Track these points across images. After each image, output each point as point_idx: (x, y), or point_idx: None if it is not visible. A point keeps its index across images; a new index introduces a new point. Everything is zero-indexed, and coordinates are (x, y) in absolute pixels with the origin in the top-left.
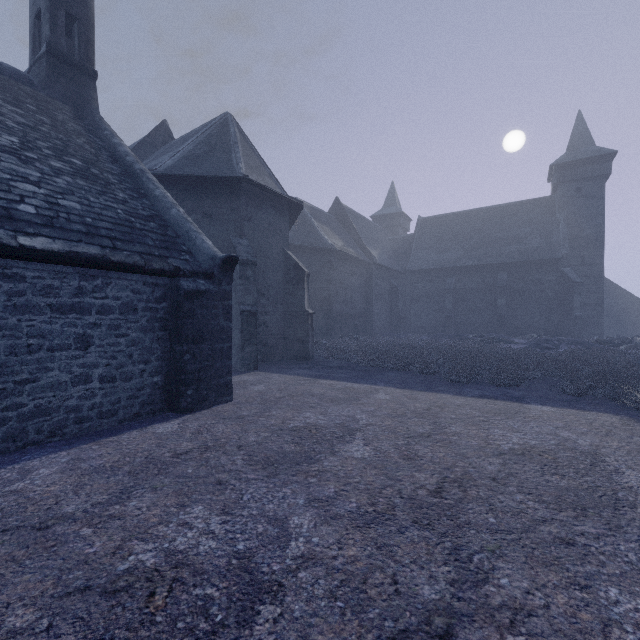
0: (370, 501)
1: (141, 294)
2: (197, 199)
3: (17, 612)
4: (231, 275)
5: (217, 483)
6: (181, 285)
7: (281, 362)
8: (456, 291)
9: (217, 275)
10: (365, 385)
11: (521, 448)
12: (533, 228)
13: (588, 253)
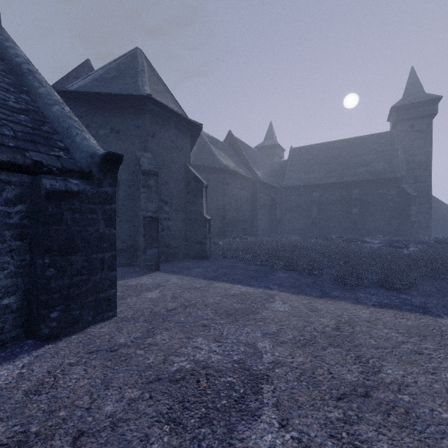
0: None
1: None
2: (105, 116)
3: None
4: (114, 176)
5: None
6: (42, 184)
7: (182, 261)
8: (320, 202)
9: (96, 174)
10: (259, 289)
11: None
12: (378, 155)
13: (419, 174)
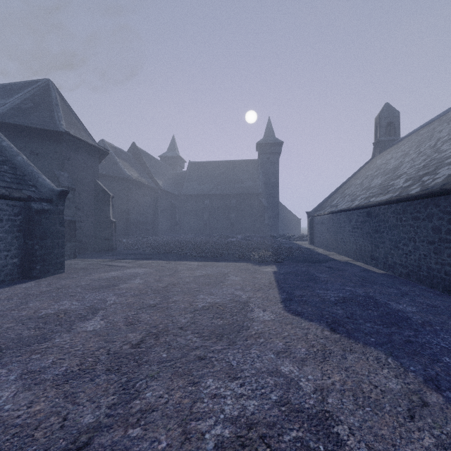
0: (139, 292)
1: (5, 211)
2: (25, 141)
3: (6, 325)
4: (64, 200)
5: (71, 296)
6: (32, 206)
7: (93, 253)
8: (210, 208)
9: (55, 200)
10: (147, 260)
11: (203, 274)
12: (249, 176)
13: (272, 191)
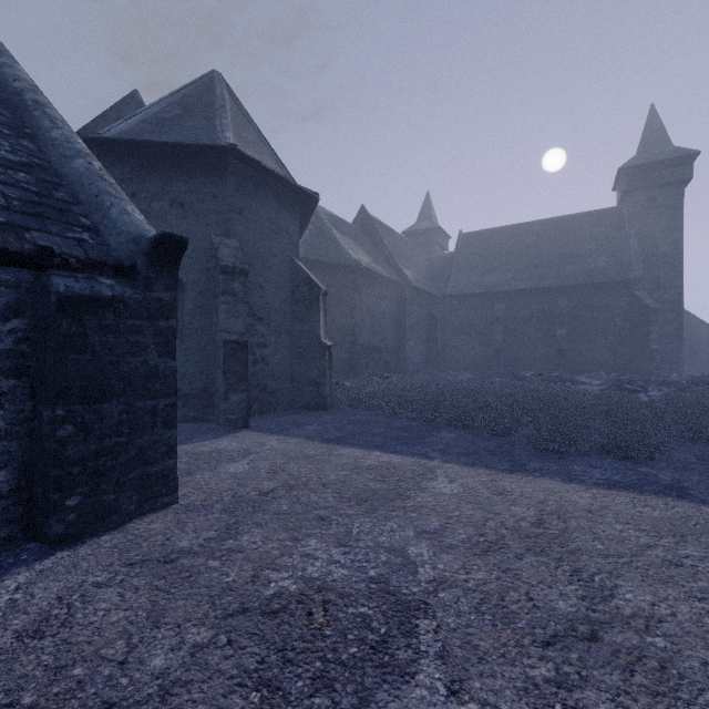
0: None
1: None
2: (162, 179)
3: None
4: (174, 273)
5: None
6: (52, 284)
7: (287, 413)
8: (506, 320)
9: (142, 270)
10: (411, 459)
11: None
12: (598, 244)
13: (664, 274)
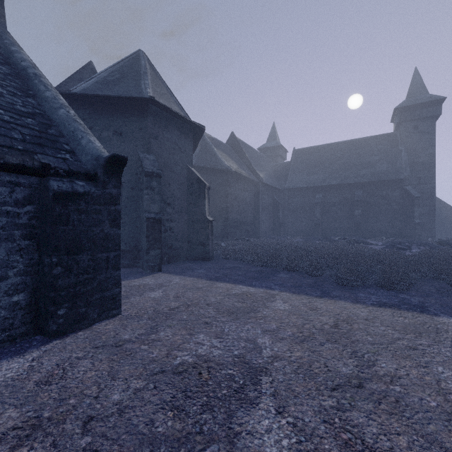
0: None
1: None
2: (108, 118)
3: None
4: (119, 177)
5: None
6: (50, 185)
7: (185, 262)
8: (323, 204)
9: (101, 176)
10: (261, 289)
11: None
12: (381, 156)
13: (423, 175)
